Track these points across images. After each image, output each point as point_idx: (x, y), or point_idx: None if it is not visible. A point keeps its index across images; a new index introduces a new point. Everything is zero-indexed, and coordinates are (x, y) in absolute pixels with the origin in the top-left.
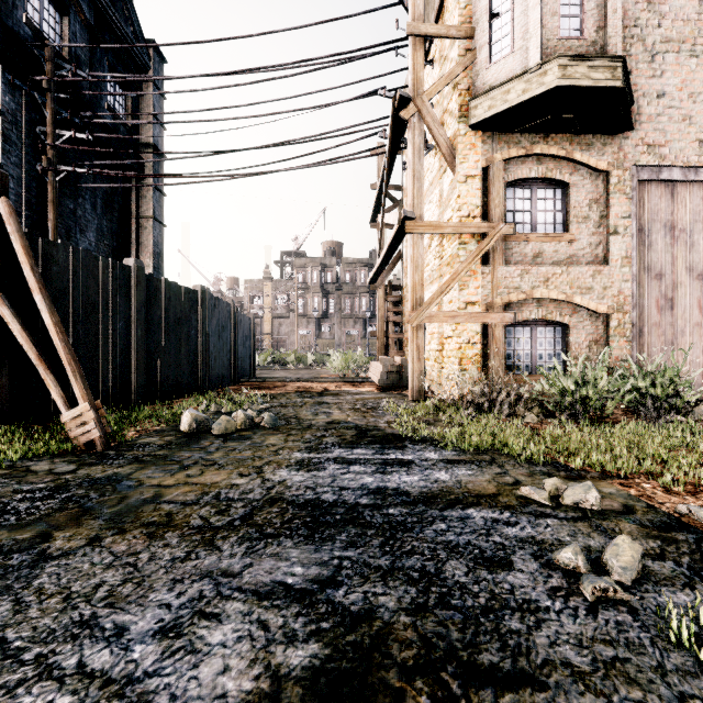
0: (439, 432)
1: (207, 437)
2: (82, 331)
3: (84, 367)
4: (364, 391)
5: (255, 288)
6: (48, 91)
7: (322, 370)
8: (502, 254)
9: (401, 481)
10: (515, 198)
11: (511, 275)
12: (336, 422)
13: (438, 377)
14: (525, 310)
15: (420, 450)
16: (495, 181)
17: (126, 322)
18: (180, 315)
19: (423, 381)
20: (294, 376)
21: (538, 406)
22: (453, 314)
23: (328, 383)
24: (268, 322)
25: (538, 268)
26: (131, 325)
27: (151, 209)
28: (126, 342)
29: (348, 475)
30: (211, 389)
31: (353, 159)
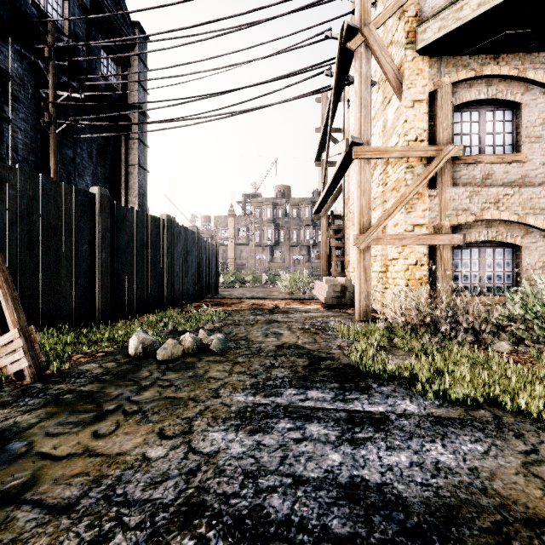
0: (403, 364)
1: (149, 364)
2: (43, 253)
3: (44, 288)
4: (311, 309)
5: (222, 223)
6: (50, 59)
7: (274, 288)
8: (450, 176)
9: (383, 466)
10: (462, 121)
11: (459, 197)
12: (286, 346)
13: (382, 297)
14: (474, 231)
15: (390, 396)
16: (443, 105)
17: (91, 245)
18: (147, 241)
19: (370, 302)
20: (250, 293)
21: (505, 333)
22: (400, 236)
23: (279, 301)
24: (232, 249)
25: (488, 189)
26: (95, 249)
27: (136, 158)
28: (91, 264)
29: (304, 444)
30: (176, 305)
31: (301, 97)
